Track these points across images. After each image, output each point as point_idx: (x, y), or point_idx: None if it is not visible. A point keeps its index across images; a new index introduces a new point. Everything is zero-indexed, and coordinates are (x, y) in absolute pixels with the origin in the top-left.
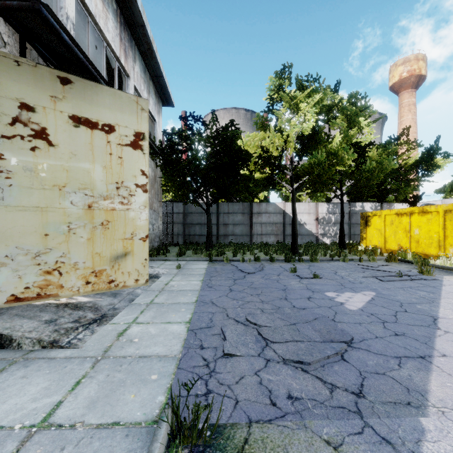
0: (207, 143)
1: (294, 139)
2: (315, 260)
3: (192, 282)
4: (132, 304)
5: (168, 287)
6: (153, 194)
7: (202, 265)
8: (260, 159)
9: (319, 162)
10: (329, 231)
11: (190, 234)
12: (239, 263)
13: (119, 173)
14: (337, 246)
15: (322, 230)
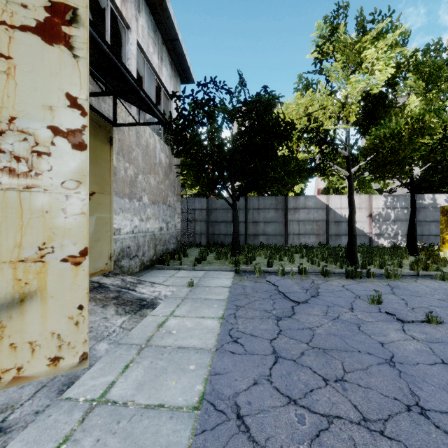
0: (232, 116)
1: (358, 98)
2: (393, 275)
3: (203, 323)
4: (58, 404)
5: (159, 334)
6: (167, 185)
7: (225, 279)
8: (305, 132)
9: (394, 132)
10: (387, 230)
11: (215, 233)
12: (278, 279)
13: (3, 96)
14: (406, 251)
15: (377, 229)
